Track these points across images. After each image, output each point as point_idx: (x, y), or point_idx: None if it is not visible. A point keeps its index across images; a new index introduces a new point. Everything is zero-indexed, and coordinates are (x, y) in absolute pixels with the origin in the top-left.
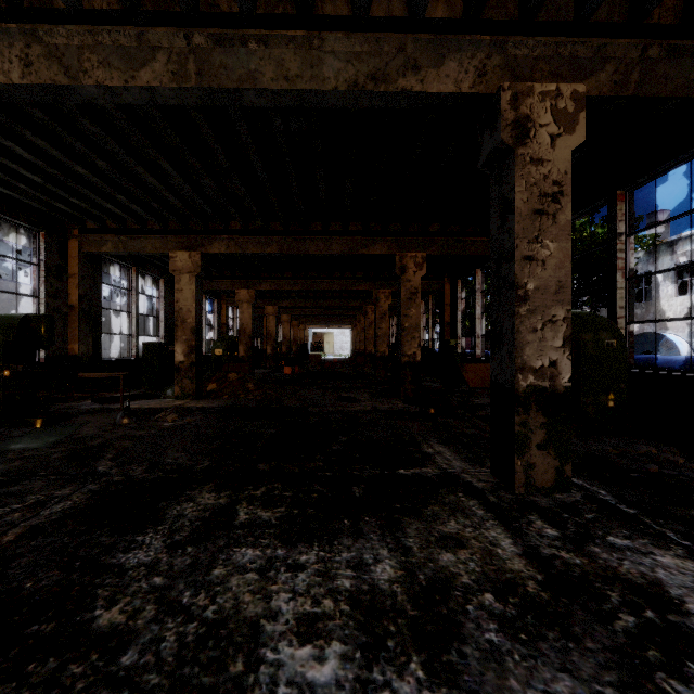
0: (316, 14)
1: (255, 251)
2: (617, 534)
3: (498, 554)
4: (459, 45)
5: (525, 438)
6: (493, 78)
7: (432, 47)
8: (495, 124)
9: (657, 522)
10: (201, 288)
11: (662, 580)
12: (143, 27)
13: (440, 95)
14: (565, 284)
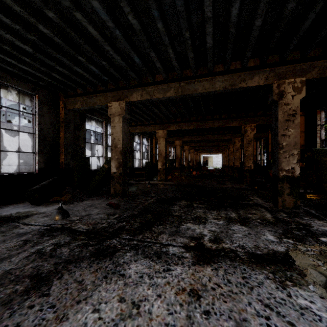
0: (213, 72)
1: (185, 128)
2: (307, 217)
3: (265, 216)
4: (258, 72)
5: (282, 191)
6: (271, 79)
7: (249, 74)
8: (271, 93)
9: (325, 217)
10: (166, 142)
11: (311, 224)
12: (169, 83)
13: (253, 86)
14: (297, 143)
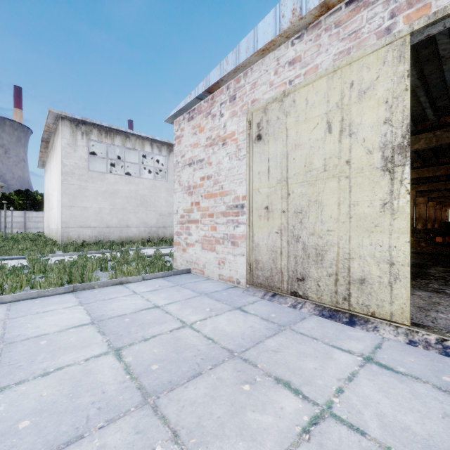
0: None
1: (428, 175)
2: None
3: None
4: None
5: None
6: None
7: None
8: None
9: None
10: None
11: None
12: (417, 135)
13: None
14: None
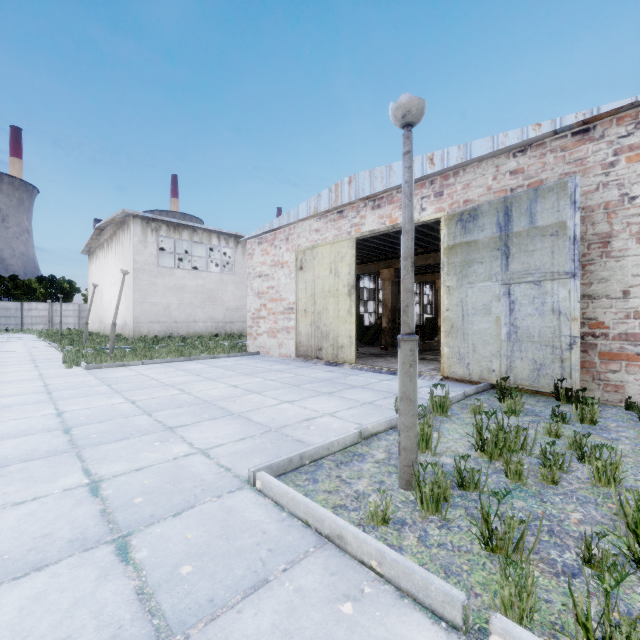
0: None
1: None
2: None
3: None
4: None
5: None
6: None
7: None
8: None
9: None
10: None
11: None
12: (428, 254)
13: None
14: None
